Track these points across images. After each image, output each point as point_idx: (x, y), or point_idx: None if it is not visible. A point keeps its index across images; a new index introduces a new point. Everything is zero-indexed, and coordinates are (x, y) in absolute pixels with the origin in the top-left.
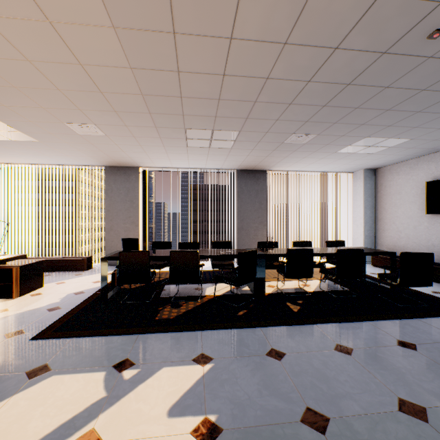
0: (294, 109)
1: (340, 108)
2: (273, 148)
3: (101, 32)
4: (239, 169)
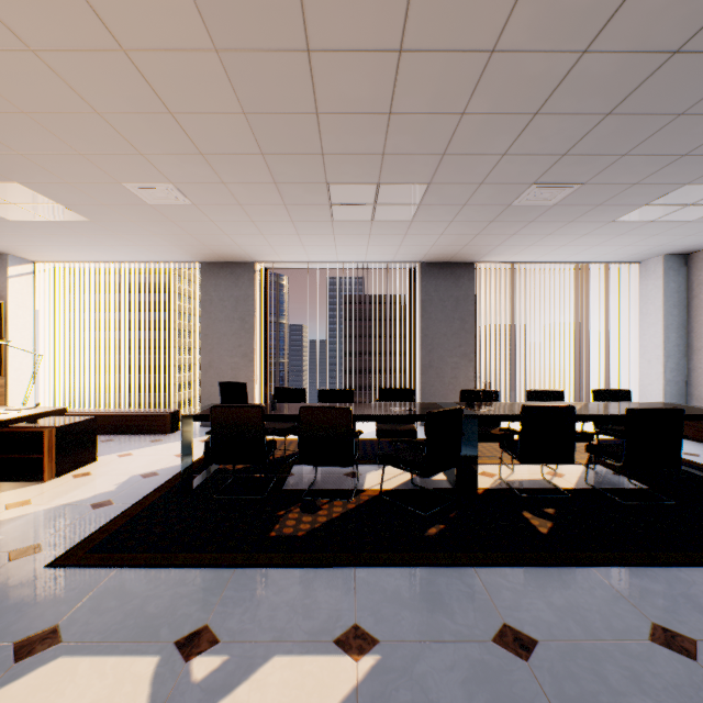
0: (542, 127)
1: (643, 117)
2: (490, 216)
3: None
4: (425, 261)
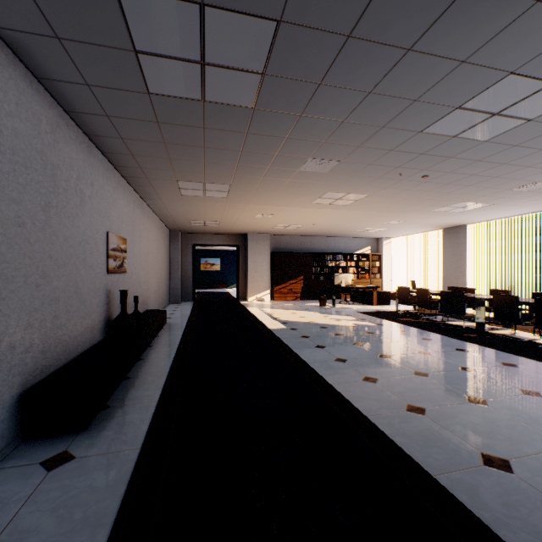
0: (457, 192)
1: (483, 181)
2: (534, 193)
3: (354, 212)
4: None
